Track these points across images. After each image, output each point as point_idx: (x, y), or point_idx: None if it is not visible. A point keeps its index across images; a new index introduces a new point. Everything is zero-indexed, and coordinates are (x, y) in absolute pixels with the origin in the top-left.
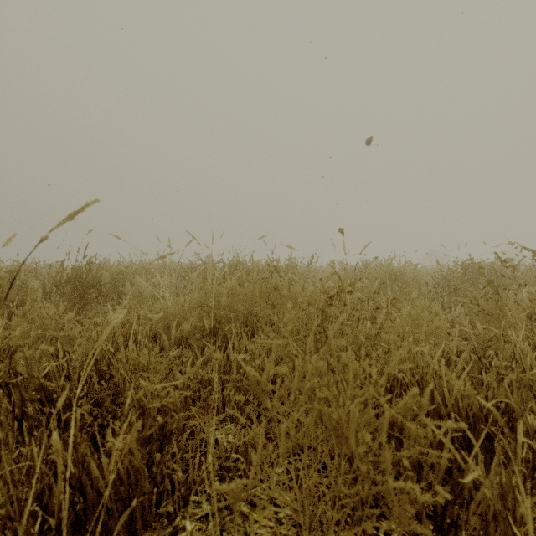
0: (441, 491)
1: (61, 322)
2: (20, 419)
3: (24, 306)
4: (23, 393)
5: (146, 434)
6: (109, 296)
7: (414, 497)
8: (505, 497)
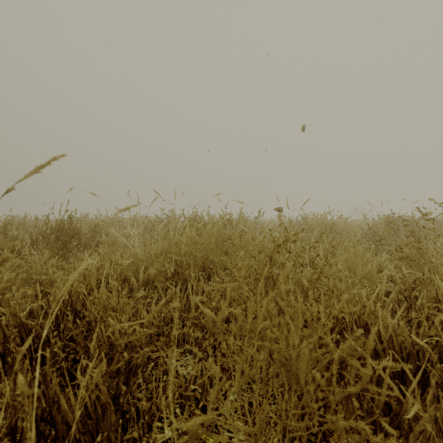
0: (387, 427)
1: (45, 267)
2: (3, 353)
3: (3, 254)
4: (5, 330)
5: (114, 368)
6: (87, 245)
7: (365, 437)
8: (439, 427)
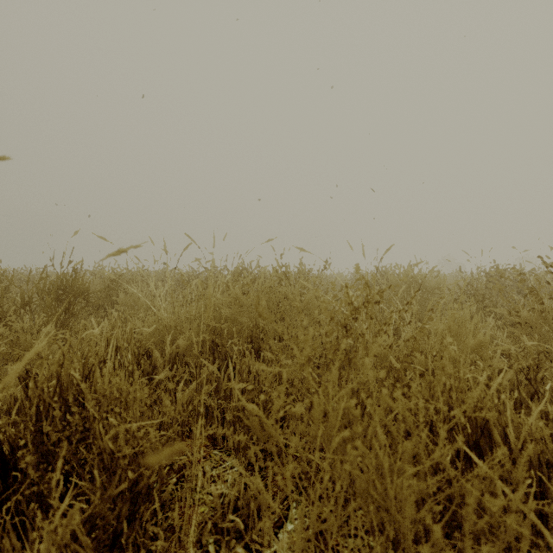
0: None
1: (38, 337)
2: None
3: None
4: None
5: (113, 492)
6: (101, 306)
7: None
8: None
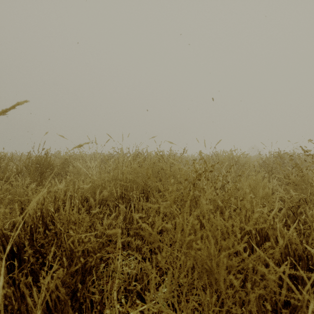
0: None
1: (26, 190)
2: None
3: None
4: None
5: (73, 269)
6: (59, 174)
7: None
8: None
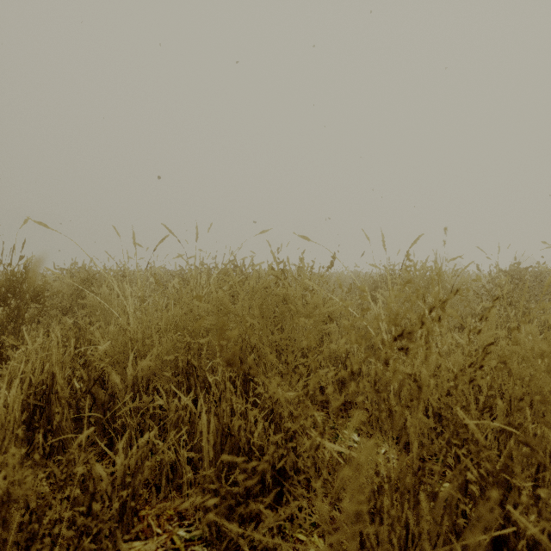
0: None
1: None
2: None
3: None
4: None
5: None
6: (69, 310)
7: None
8: None
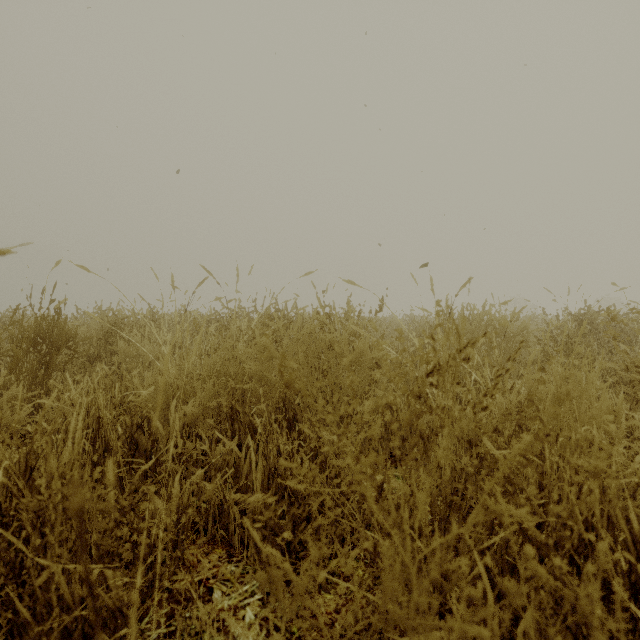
0: None
1: None
2: None
3: None
4: None
5: None
6: (97, 358)
7: None
8: None
